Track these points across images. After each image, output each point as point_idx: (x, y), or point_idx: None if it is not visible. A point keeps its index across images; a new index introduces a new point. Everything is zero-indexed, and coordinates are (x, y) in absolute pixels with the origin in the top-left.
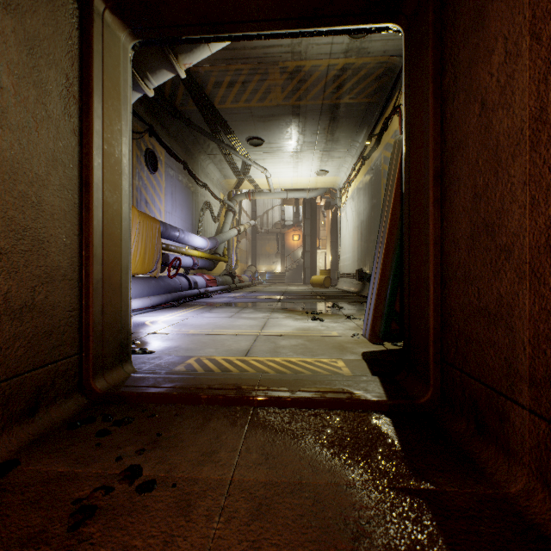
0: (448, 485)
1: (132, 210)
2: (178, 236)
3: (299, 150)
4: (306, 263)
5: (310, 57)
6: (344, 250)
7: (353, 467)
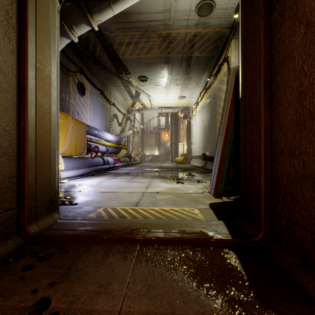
0: (291, 314)
1: (68, 117)
2: (97, 133)
3: (168, 84)
4: (172, 150)
5: (175, 27)
6: (194, 142)
7: (214, 297)
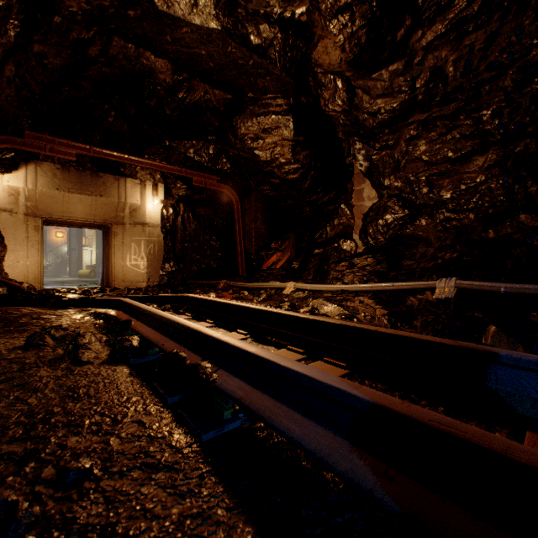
0: None
1: None
2: None
3: None
4: (72, 259)
5: None
6: None
7: None
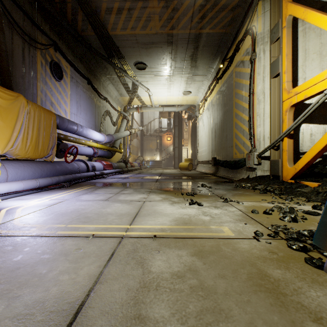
0: None
1: (19, 98)
2: (76, 129)
3: (171, 74)
4: (175, 155)
5: None
6: (201, 145)
7: None
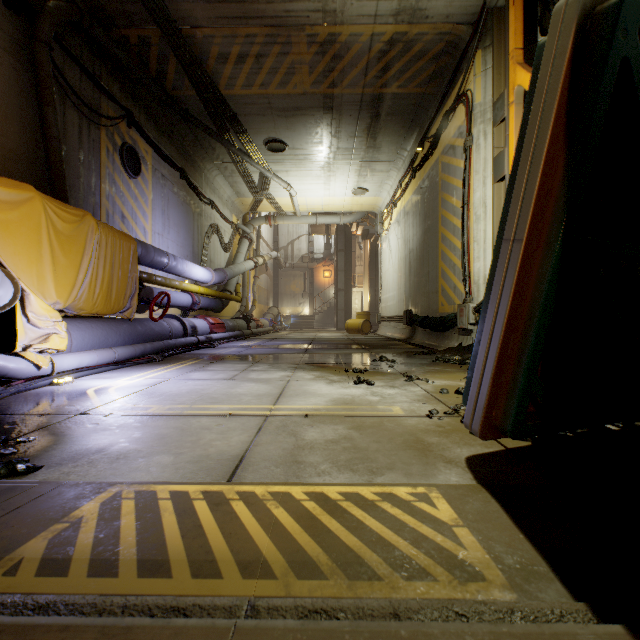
0: None
1: (85, 218)
2: (167, 263)
3: (331, 159)
4: (339, 305)
5: (348, 20)
6: (387, 287)
7: None
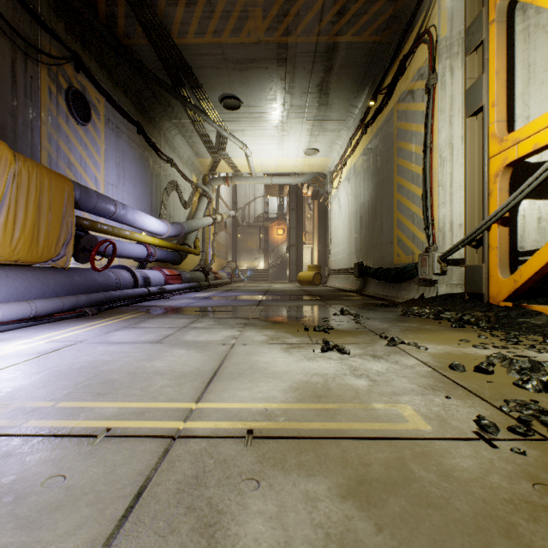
0: None
1: None
2: (114, 211)
3: (285, 118)
4: (291, 259)
5: None
6: (337, 242)
7: None
